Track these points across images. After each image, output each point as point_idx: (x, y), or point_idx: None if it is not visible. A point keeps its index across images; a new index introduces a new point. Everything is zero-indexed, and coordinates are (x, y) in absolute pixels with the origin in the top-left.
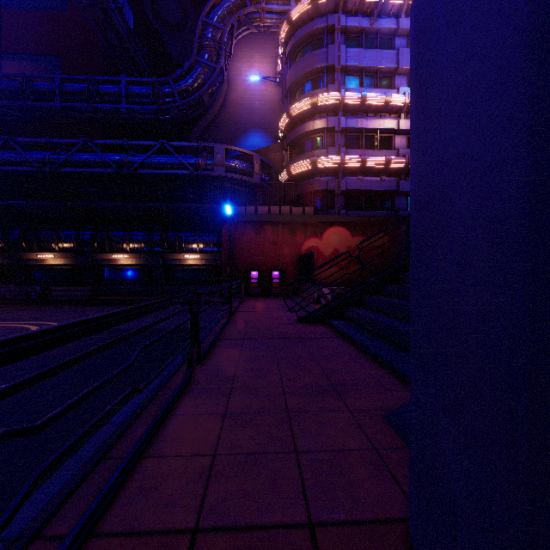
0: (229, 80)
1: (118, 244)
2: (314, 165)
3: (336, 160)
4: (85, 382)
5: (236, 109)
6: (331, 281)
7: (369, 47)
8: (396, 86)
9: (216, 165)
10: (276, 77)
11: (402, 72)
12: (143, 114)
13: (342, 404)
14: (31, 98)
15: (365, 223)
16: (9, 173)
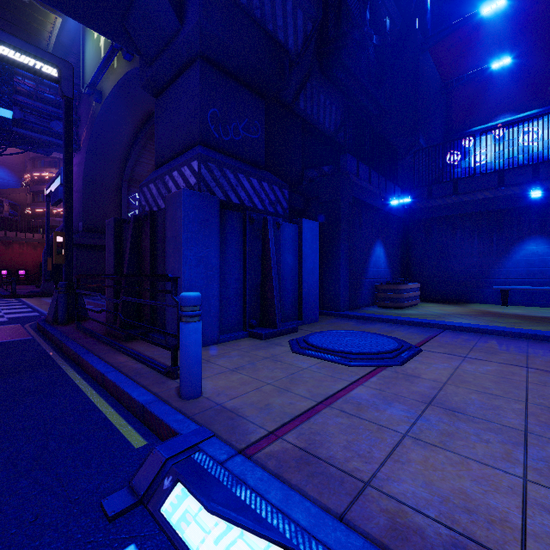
0: None
1: None
2: (51, 212)
3: None
4: None
5: None
6: None
7: None
8: None
9: None
10: None
11: None
12: None
13: None
14: None
15: None
16: None
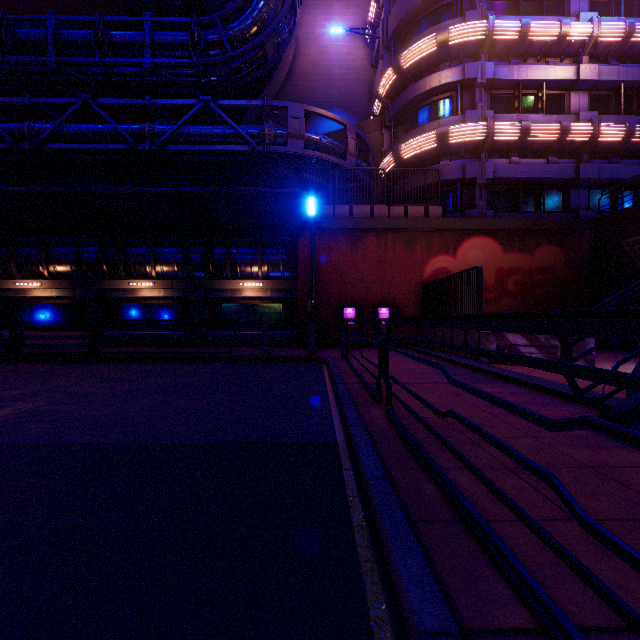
0: (298, 40)
1: (138, 266)
2: (443, 139)
3: (480, 129)
4: None
5: (308, 81)
6: None
7: None
8: (571, 14)
9: (292, 136)
10: (367, 29)
11: None
12: (177, 76)
13: None
14: (14, 53)
15: (525, 230)
16: None
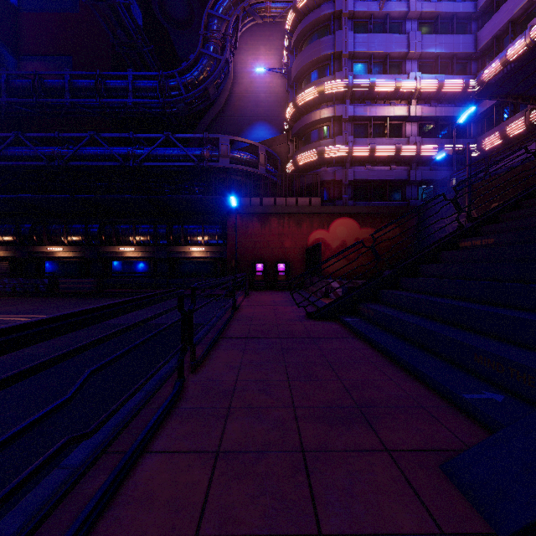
0: (235, 73)
1: (124, 237)
2: (321, 155)
3: (343, 149)
4: (61, 392)
5: (242, 102)
6: (338, 274)
7: (378, 32)
8: (406, 71)
9: (221, 156)
10: (281, 68)
11: (413, 57)
12: (150, 108)
13: (375, 439)
14: (42, 95)
15: (374, 213)
16: (20, 168)
